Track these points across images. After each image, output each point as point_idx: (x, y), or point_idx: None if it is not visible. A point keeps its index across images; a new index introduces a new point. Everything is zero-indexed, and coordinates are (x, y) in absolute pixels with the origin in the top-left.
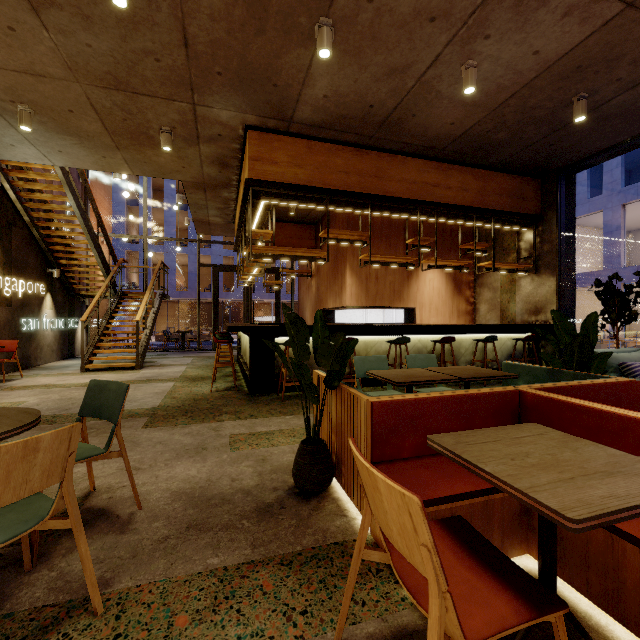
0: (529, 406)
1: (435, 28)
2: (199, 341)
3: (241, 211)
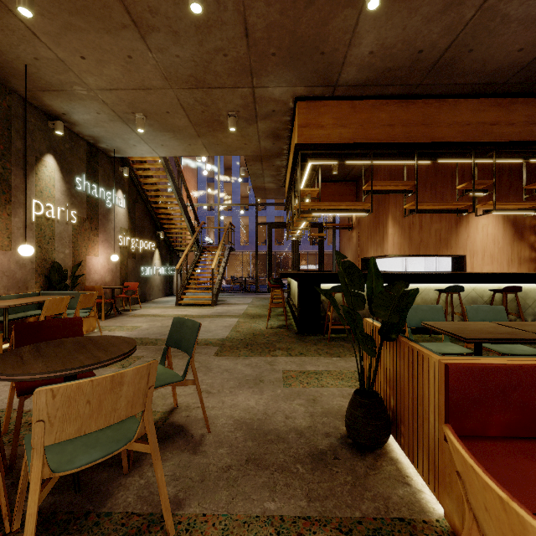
0: None
1: None
2: (257, 285)
3: (291, 174)
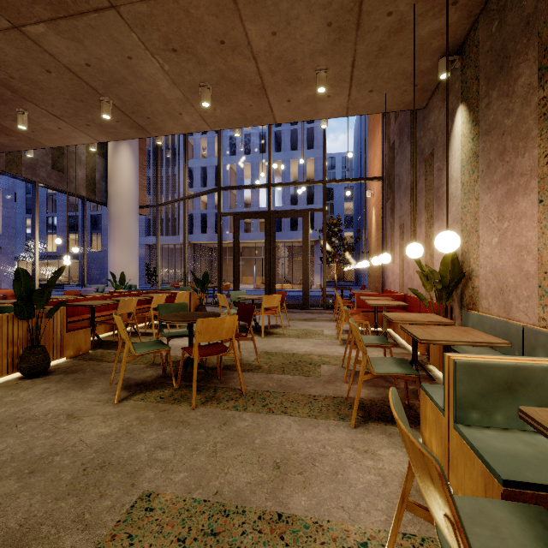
0: None
1: None
2: None
3: None
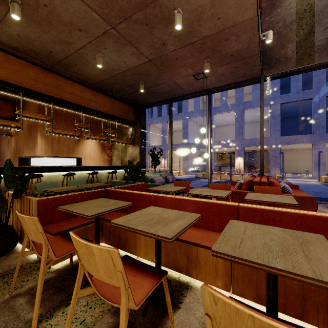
0: (109, 194)
1: (82, 34)
2: None
3: None
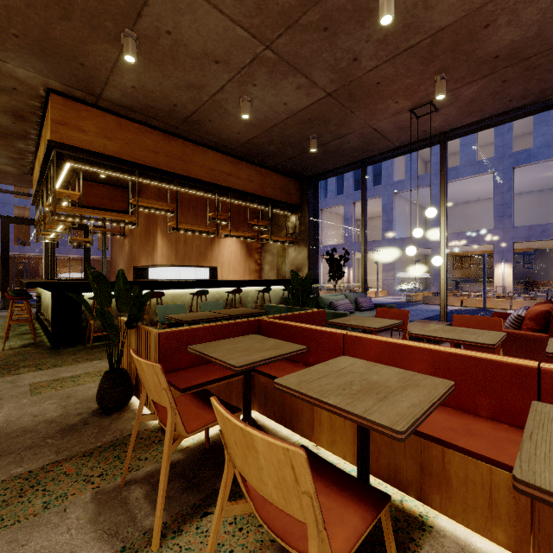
0: (263, 328)
1: (219, 68)
2: None
3: (42, 168)
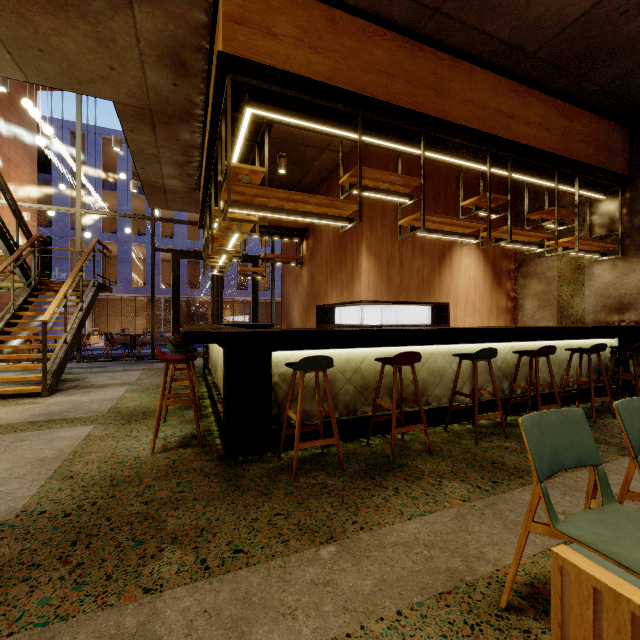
0: None
1: None
2: (153, 347)
3: (209, 143)
